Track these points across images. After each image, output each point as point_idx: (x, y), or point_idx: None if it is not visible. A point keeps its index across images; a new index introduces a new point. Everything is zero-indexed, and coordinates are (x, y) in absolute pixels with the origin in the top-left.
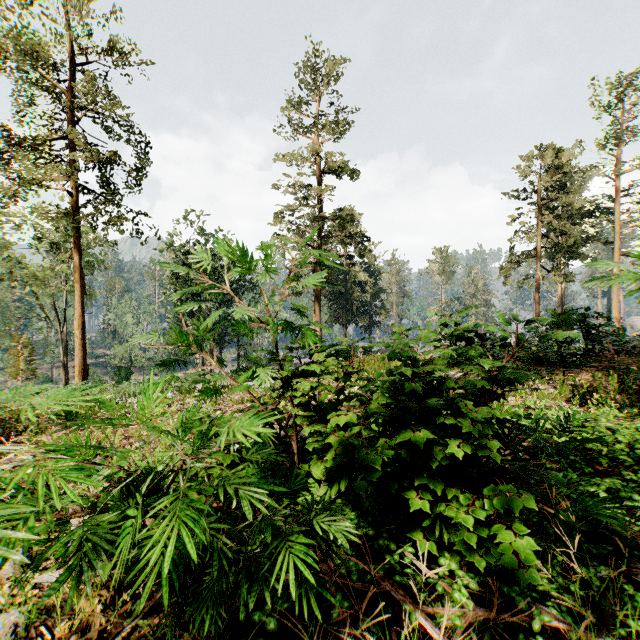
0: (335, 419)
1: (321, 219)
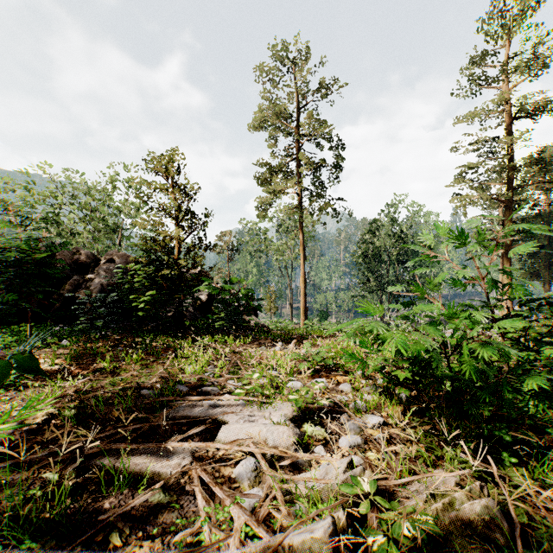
0: (547, 350)
1: (511, 169)
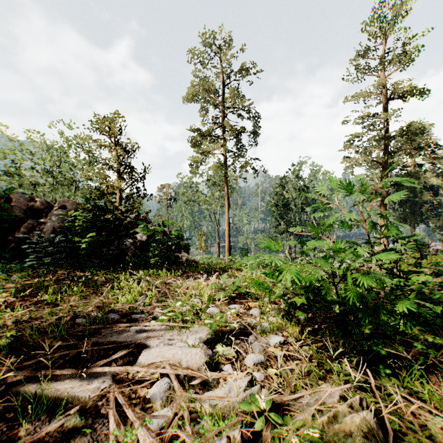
0: (414, 278)
1: (387, 138)
